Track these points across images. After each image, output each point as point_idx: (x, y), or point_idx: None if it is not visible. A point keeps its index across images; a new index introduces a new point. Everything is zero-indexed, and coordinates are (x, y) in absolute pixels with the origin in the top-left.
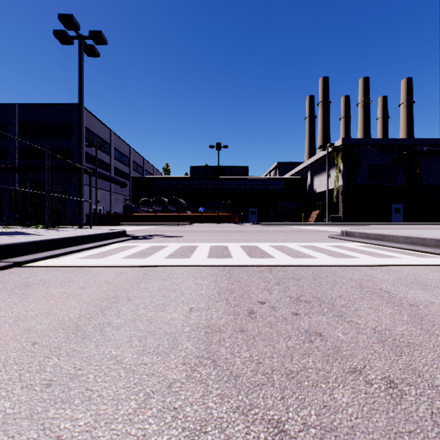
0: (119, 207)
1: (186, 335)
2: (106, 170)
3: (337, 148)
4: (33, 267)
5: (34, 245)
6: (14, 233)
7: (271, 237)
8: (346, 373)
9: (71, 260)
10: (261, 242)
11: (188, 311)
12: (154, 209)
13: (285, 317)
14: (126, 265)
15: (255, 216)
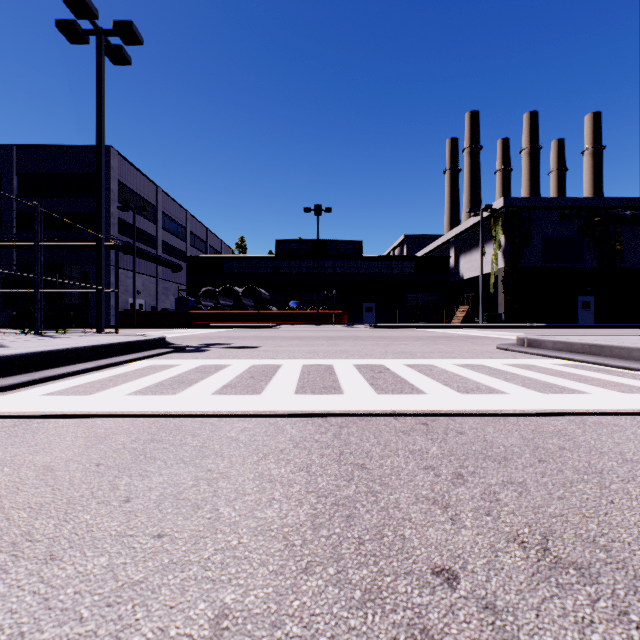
0: (171, 301)
1: None
2: (150, 246)
3: (496, 212)
4: None
5: None
6: None
7: (404, 348)
8: None
9: (27, 398)
10: (390, 357)
11: (206, 636)
12: (221, 304)
13: None
14: (127, 413)
15: (372, 314)
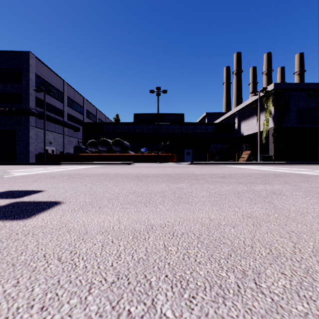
0: (73, 148)
1: None
2: (59, 116)
3: (268, 93)
4: None
5: None
6: None
7: None
8: None
9: None
10: None
11: None
12: (99, 149)
13: None
14: None
15: (190, 156)
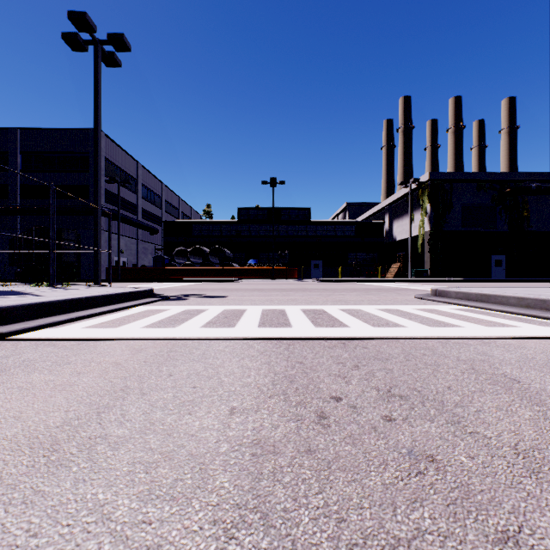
0: (149, 259)
1: (222, 459)
2: (131, 213)
3: (423, 184)
4: (20, 340)
5: (26, 309)
6: (7, 293)
7: (341, 298)
8: (492, 545)
9: (74, 330)
10: (329, 304)
11: (228, 413)
12: (192, 261)
13: (374, 424)
14: (148, 338)
15: (319, 270)
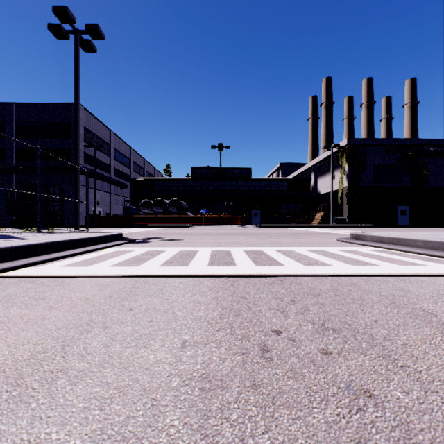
0: (120, 209)
1: (173, 395)
2: (105, 171)
3: (342, 148)
4: (6, 277)
5: (13, 250)
6: (0, 236)
7: (277, 240)
8: None
9: (53, 268)
10: (266, 246)
11: (180, 346)
12: (154, 211)
13: (312, 358)
14: (114, 275)
15: (258, 218)
